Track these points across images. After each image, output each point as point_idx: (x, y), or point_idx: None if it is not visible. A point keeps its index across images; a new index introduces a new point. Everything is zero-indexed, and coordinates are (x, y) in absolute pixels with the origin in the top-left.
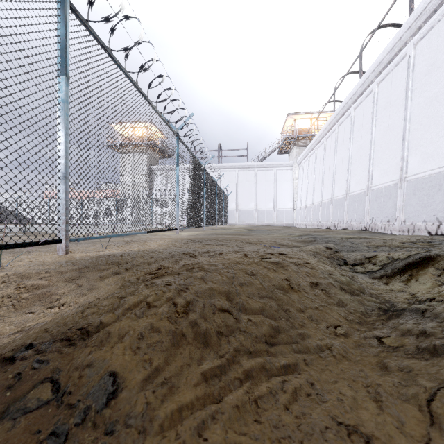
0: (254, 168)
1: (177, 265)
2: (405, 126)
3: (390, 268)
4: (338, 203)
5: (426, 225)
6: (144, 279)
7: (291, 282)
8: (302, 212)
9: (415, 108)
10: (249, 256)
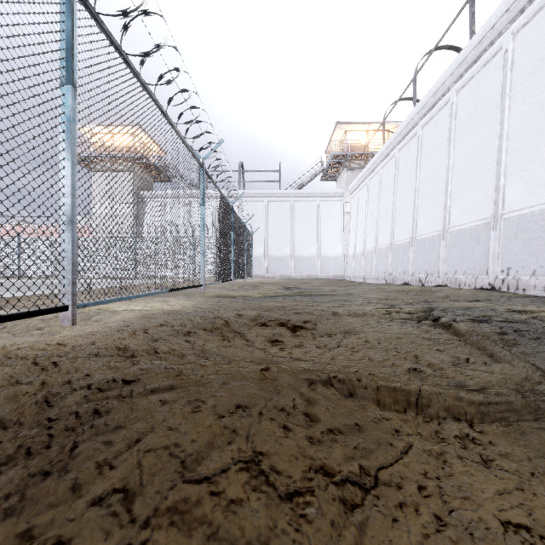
0: (289, 197)
1: None
2: None
3: None
4: (427, 245)
5: None
6: None
7: None
8: (357, 260)
9: None
10: None
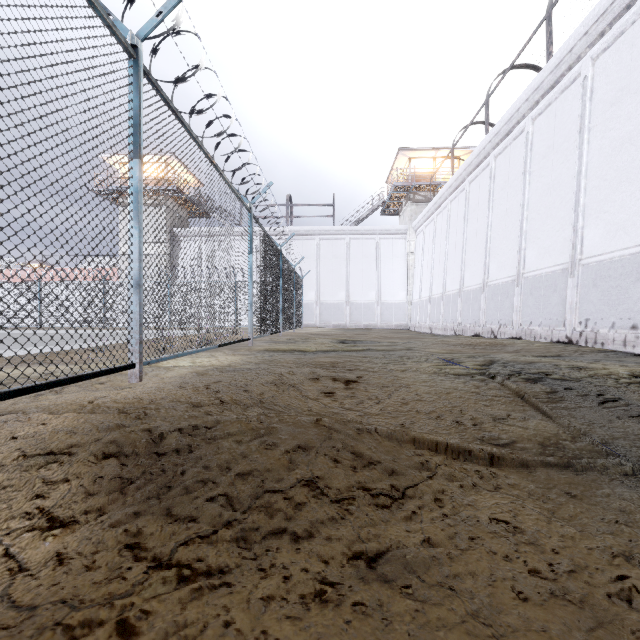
0: (344, 235)
1: None
2: None
3: None
4: (499, 292)
5: None
6: None
7: None
8: (422, 307)
9: None
10: None
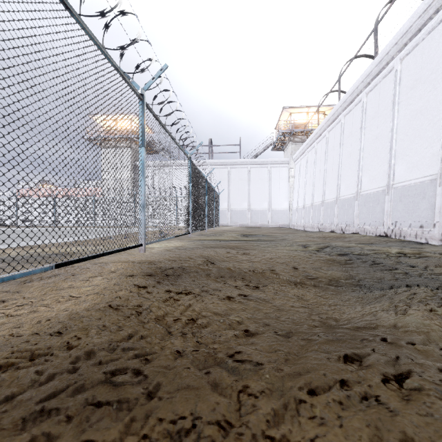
0: (247, 165)
1: None
2: None
3: None
4: (346, 203)
5: None
6: None
7: None
8: (299, 213)
9: None
10: None
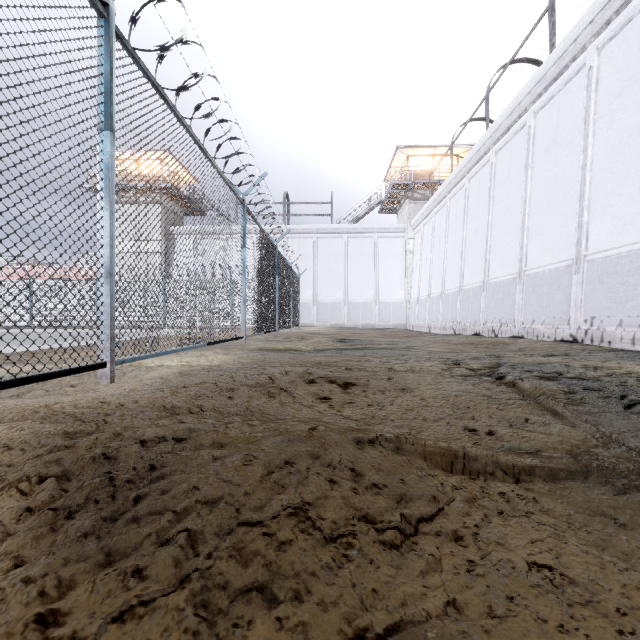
0: (342, 233)
1: None
2: None
3: None
4: (500, 290)
5: None
6: None
7: None
8: (421, 306)
9: None
10: None
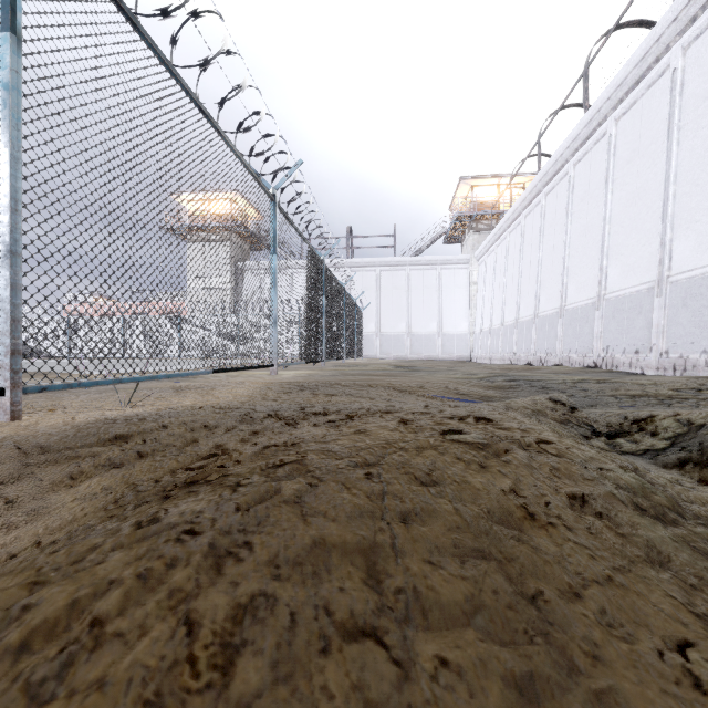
0: (405, 266)
1: (253, 447)
2: (667, 189)
3: (695, 446)
4: (547, 322)
5: (707, 359)
6: (169, 484)
7: (527, 500)
8: (483, 338)
9: (685, 157)
10: (412, 425)
